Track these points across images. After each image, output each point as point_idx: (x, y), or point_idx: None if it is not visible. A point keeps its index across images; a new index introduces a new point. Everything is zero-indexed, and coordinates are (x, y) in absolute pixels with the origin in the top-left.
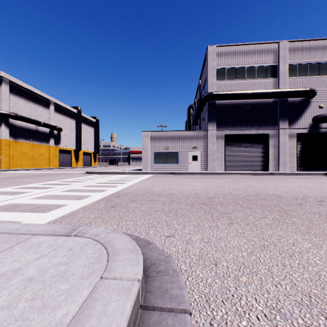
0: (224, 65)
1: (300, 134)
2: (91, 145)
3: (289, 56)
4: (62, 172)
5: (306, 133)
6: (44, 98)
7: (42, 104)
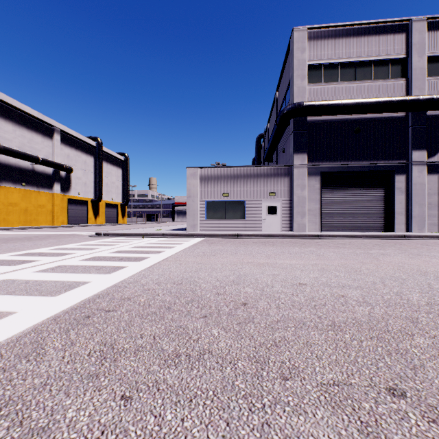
0: (320, 59)
1: None
2: (117, 193)
3: (428, 43)
4: (61, 233)
5: None
6: (45, 123)
7: (41, 132)
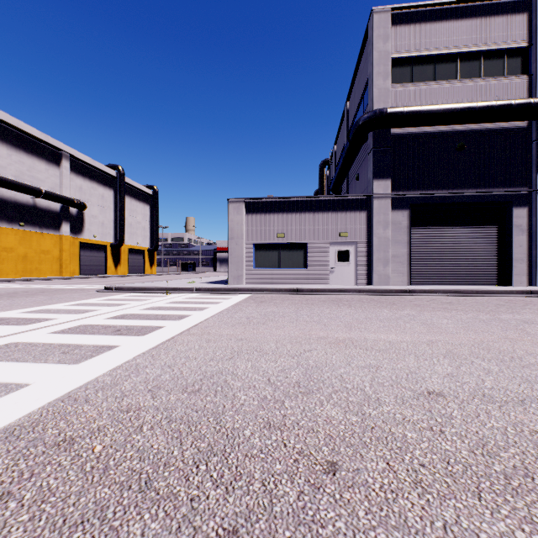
0: (409, 51)
1: None
2: (144, 236)
3: None
4: (63, 286)
5: None
6: (50, 145)
7: (45, 158)
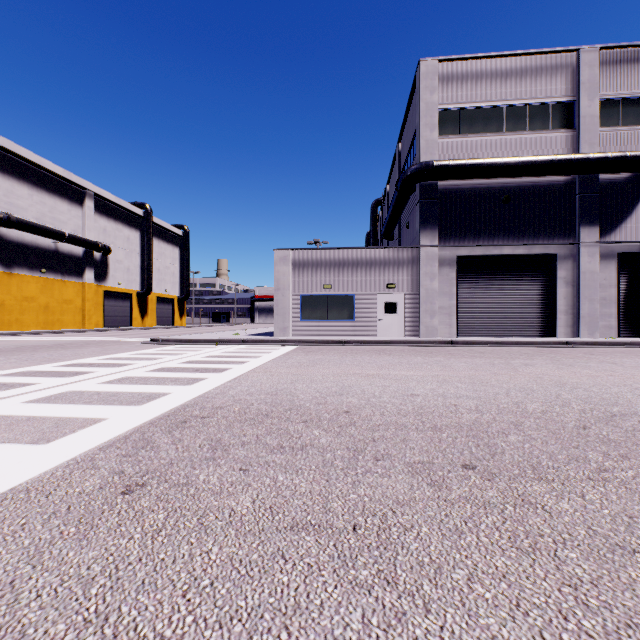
0: (456, 103)
1: (626, 255)
2: (173, 282)
3: (602, 82)
4: (101, 339)
5: (639, 253)
6: (72, 183)
7: (67, 197)
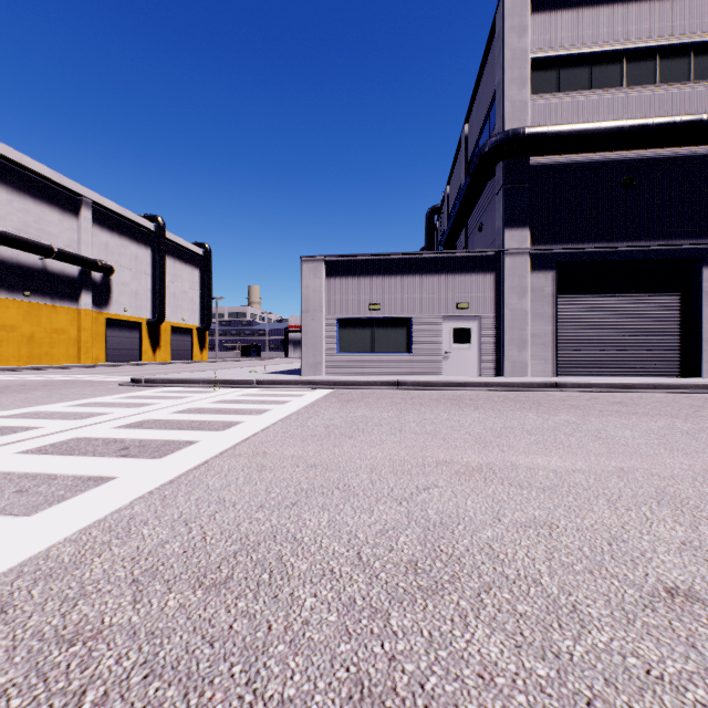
0: (555, 48)
1: None
2: (192, 310)
3: None
4: (77, 378)
5: None
6: (65, 189)
7: (58, 205)
